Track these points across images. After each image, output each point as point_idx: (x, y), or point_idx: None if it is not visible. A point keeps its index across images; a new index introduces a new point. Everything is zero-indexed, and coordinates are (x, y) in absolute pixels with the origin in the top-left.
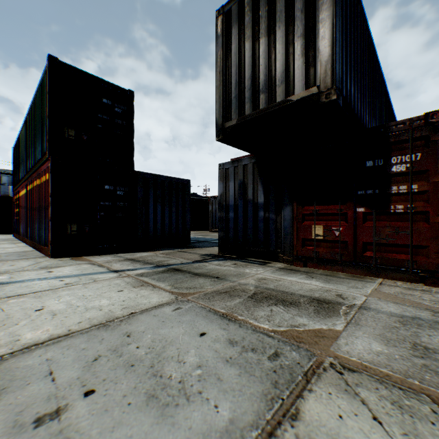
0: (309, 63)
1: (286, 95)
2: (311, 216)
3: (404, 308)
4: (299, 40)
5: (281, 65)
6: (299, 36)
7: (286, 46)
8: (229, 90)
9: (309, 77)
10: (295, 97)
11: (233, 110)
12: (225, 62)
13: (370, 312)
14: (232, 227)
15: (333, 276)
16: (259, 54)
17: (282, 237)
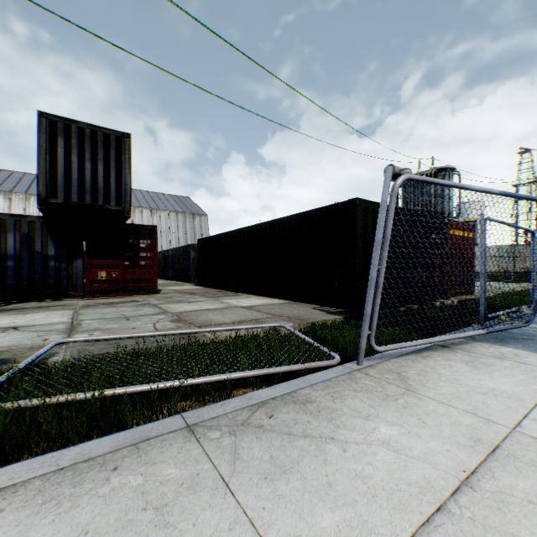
0: (119, 194)
1: (105, 203)
2: (98, 266)
3: (155, 298)
4: (113, 180)
5: (102, 186)
6: (113, 178)
7: (105, 177)
8: (55, 176)
9: (118, 200)
10: (111, 206)
11: (60, 193)
12: (51, 155)
13: (149, 300)
14: (13, 275)
15: (117, 297)
16: (85, 170)
17: (74, 280)
